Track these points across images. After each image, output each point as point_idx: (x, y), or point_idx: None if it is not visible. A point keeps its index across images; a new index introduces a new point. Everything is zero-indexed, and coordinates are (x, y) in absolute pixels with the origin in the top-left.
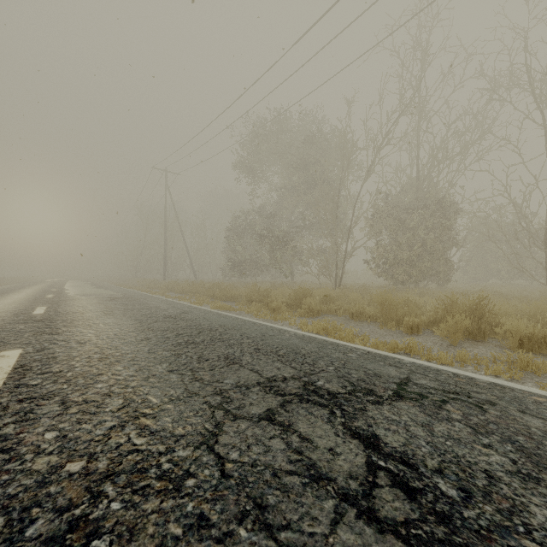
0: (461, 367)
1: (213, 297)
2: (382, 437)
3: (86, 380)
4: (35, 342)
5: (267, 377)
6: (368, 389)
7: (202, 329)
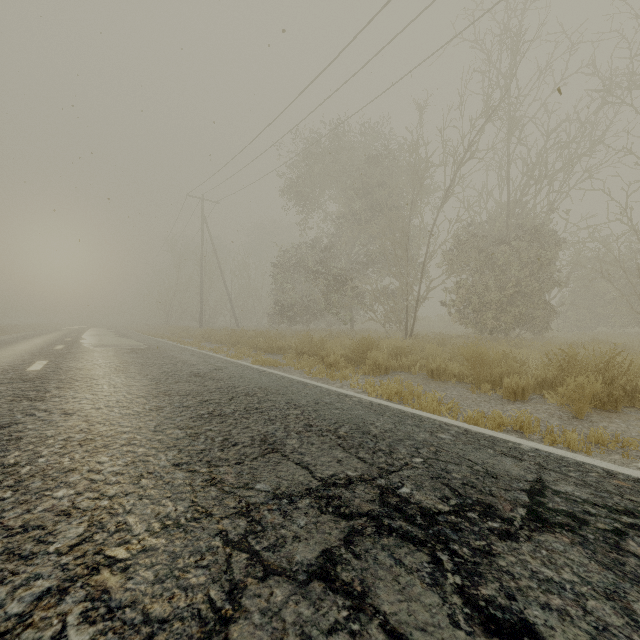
0: (603, 455)
1: (256, 349)
2: (543, 630)
3: (45, 482)
4: (6, 412)
5: (323, 477)
6: (485, 503)
7: (236, 393)
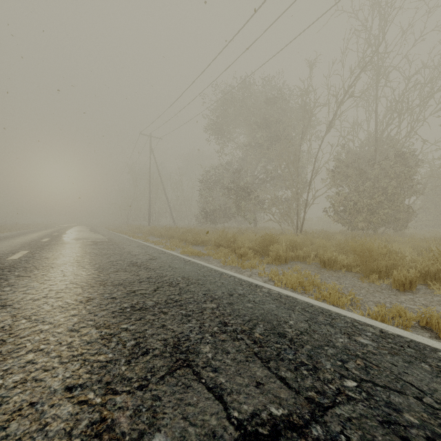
0: None
1: (185, 241)
2: None
3: None
4: None
5: (241, 420)
6: None
7: (162, 283)
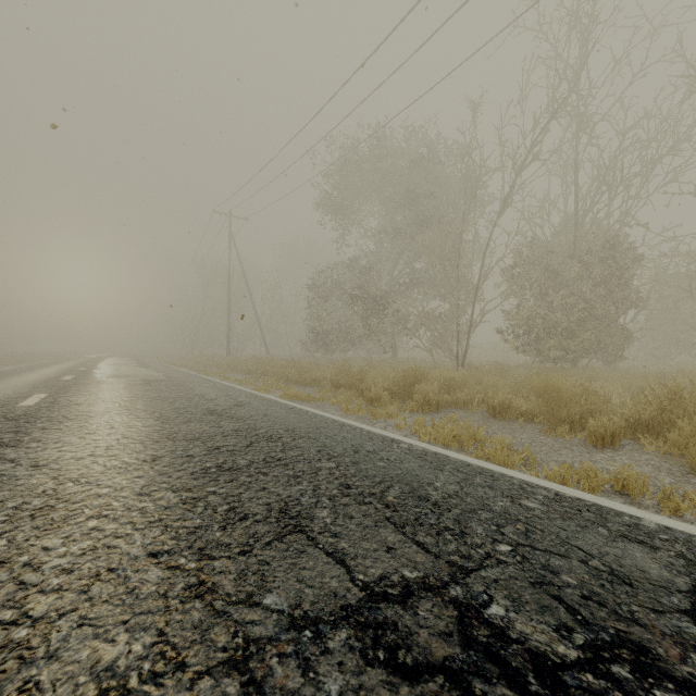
0: None
1: (286, 380)
2: None
3: None
4: None
5: (367, 582)
6: (632, 643)
7: (256, 437)
